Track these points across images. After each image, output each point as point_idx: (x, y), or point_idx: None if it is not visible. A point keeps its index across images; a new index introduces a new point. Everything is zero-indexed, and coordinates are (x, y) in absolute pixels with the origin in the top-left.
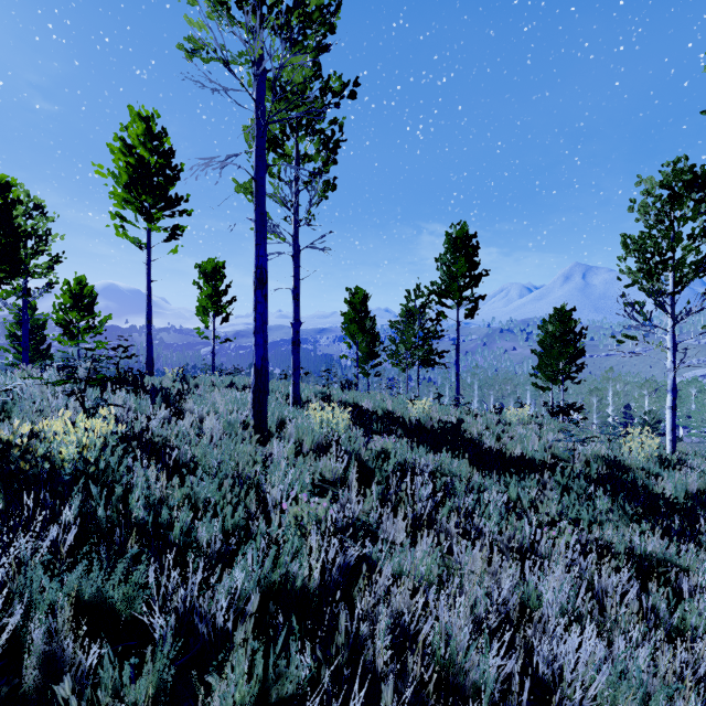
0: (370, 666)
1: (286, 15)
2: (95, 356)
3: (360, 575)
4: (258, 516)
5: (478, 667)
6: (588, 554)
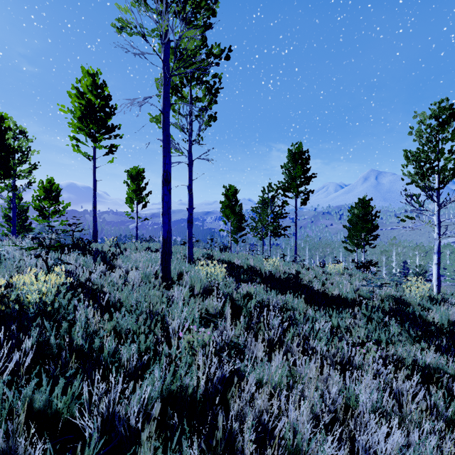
0: (240, 454)
1: (183, 3)
2: (58, 230)
3: (232, 381)
4: (163, 340)
5: (317, 454)
6: (387, 365)
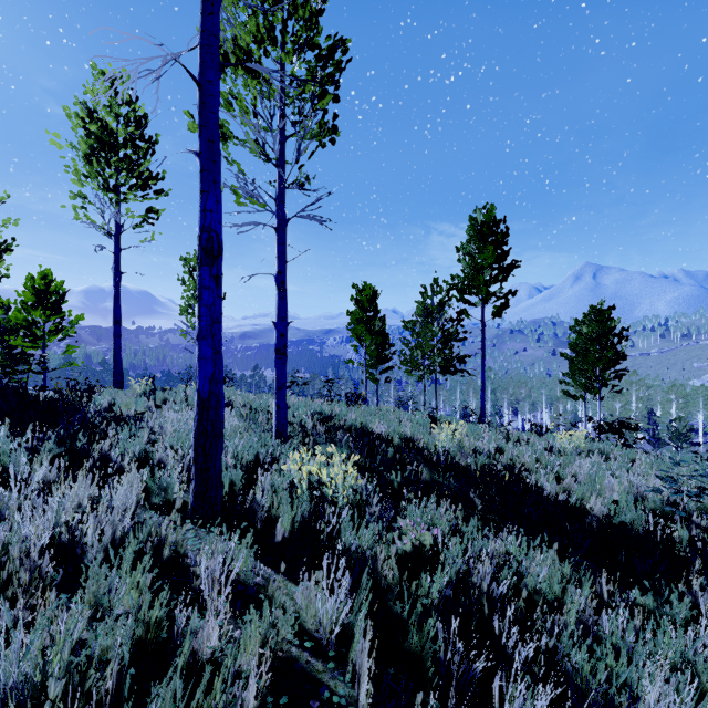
0: None
1: None
2: None
3: None
4: None
5: None
6: None
